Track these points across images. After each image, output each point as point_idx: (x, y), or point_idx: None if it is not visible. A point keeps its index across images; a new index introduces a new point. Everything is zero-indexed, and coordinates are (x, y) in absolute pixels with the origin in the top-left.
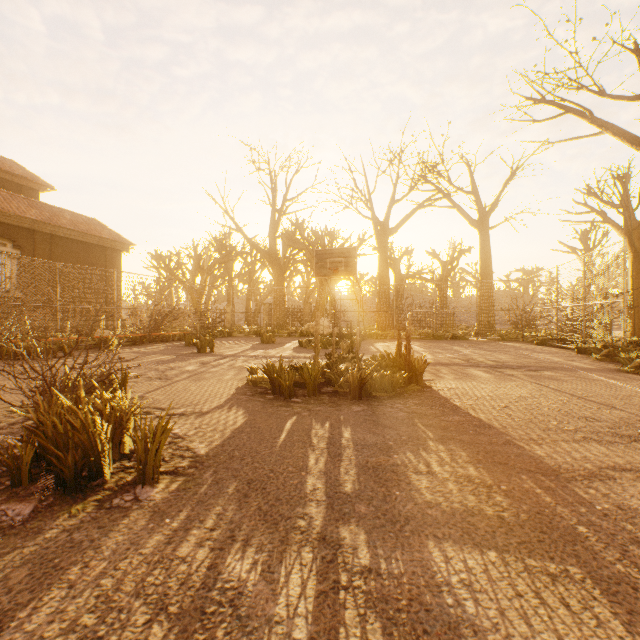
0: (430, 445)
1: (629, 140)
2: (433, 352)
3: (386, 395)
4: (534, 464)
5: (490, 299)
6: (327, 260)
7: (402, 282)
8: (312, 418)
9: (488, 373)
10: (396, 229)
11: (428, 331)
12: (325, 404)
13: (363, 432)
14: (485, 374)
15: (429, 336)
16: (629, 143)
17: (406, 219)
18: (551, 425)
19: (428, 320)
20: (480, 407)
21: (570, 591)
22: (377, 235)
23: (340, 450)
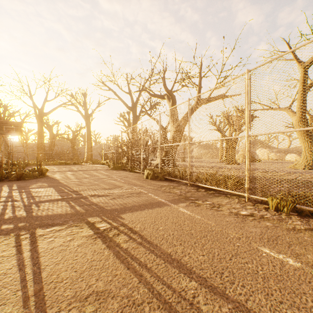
0: (39, 183)
1: (125, 105)
2: (60, 168)
3: (31, 179)
4: (60, 182)
5: (90, 148)
6: (4, 126)
7: (54, 137)
8: (2, 184)
9: (72, 172)
10: (48, 114)
11: (63, 161)
12: (7, 182)
13: (20, 184)
14: (71, 172)
15: (64, 163)
16: (125, 105)
17: (53, 110)
18: (72, 178)
19: (65, 156)
20: (59, 178)
21: (49, 188)
22: (37, 115)
23: (13, 186)
